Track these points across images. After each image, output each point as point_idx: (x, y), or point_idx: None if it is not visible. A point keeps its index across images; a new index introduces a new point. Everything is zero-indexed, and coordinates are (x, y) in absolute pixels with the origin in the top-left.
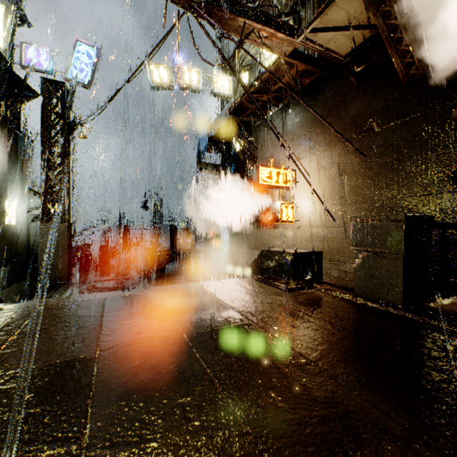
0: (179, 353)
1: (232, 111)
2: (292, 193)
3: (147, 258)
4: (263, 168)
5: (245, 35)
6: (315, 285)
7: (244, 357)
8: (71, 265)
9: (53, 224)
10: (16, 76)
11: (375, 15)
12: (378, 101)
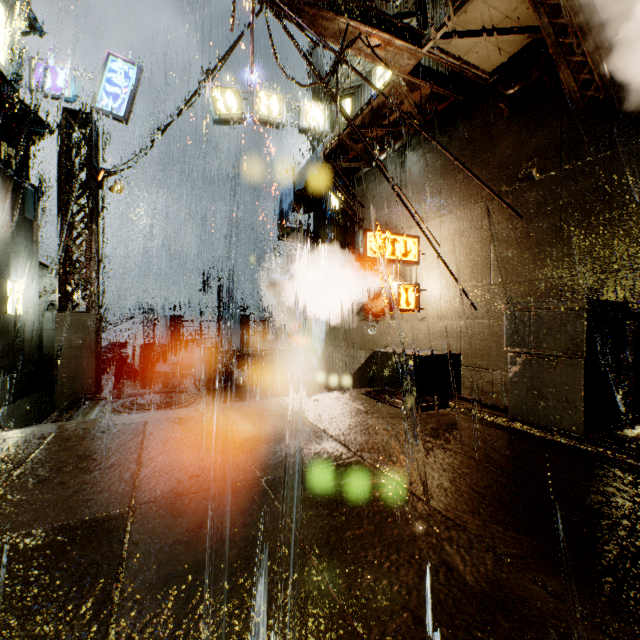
0: (255, 509)
1: (328, 154)
2: (414, 270)
3: (208, 361)
4: (374, 234)
5: (348, 42)
6: (452, 403)
7: (353, 515)
8: (100, 372)
9: (75, 314)
10: (23, 104)
11: (537, 11)
12: (540, 137)
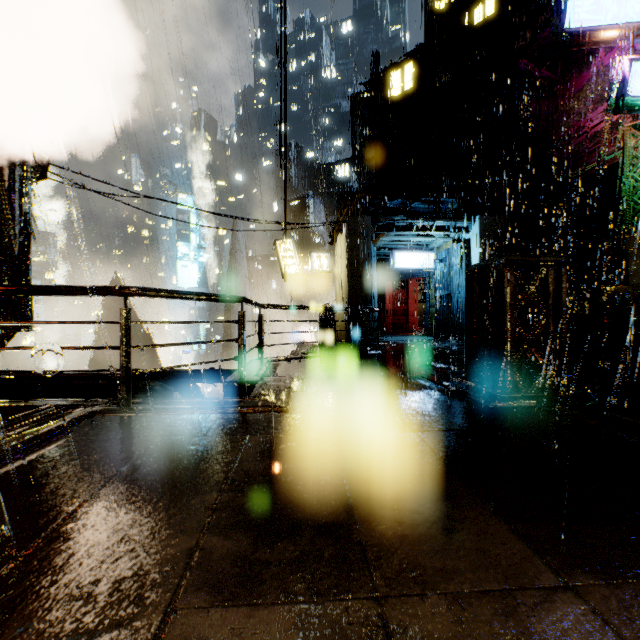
0: (390, 536)
1: None
2: None
3: None
4: None
5: None
6: None
7: (294, 505)
8: None
9: None
10: None
11: None
12: None
